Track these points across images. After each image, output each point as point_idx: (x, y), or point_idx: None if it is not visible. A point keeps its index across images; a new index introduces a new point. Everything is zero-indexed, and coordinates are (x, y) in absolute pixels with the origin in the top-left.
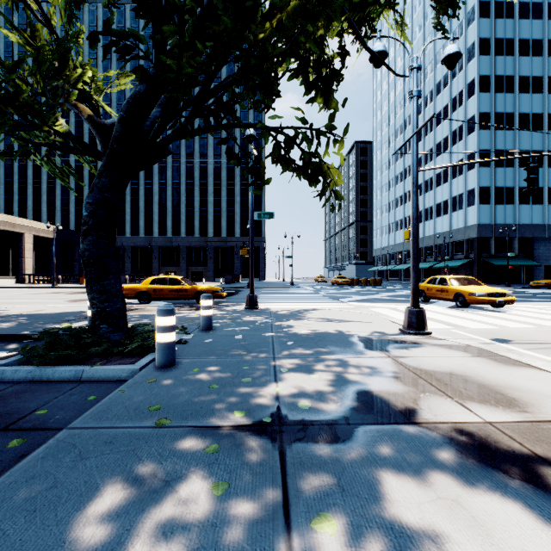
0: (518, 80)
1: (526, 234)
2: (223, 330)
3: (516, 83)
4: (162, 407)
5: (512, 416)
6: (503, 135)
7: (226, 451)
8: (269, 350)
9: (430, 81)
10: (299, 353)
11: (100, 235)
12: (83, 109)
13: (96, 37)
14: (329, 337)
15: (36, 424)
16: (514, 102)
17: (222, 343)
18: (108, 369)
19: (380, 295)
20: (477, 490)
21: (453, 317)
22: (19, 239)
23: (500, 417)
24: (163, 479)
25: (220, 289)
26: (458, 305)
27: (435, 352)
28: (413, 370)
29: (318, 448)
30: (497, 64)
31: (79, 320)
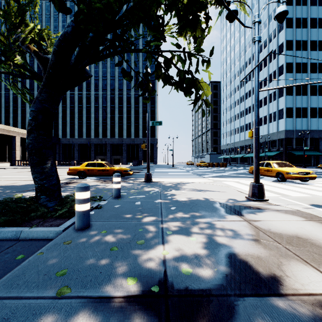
0: (310, 43)
1: (314, 136)
2: (128, 197)
3: (308, 45)
4: (68, 272)
5: None
6: (300, 76)
7: None
8: (158, 214)
9: None
10: (179, 217)
11: (40, 133)
12: (32, 48)
13: None
14: (199, 204)
15: None
16: (307, 56)
17: (126, 208)
18: (39, 231)
19: (227, 173)
20: None
21: (278, 188)
22: (12, 140)
23: None
24: None
25: (129, 169)
26: (279, 179)
27: (277, 216)
28: (267, 233)
29: None
30: (297, 33)
31: None
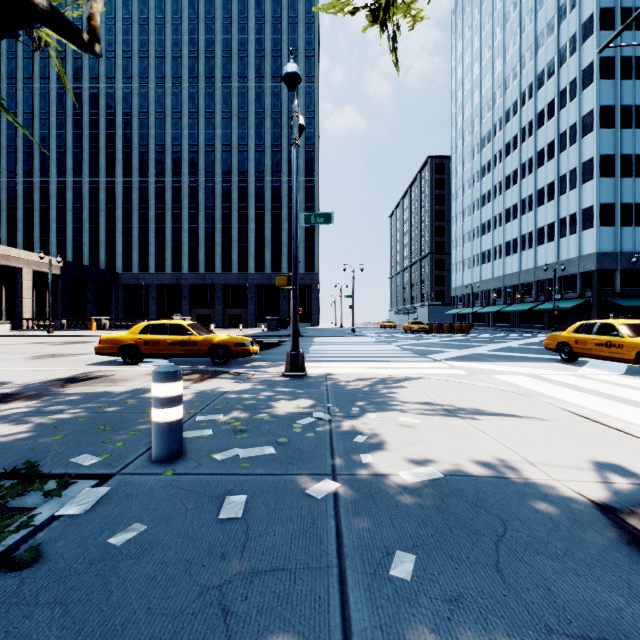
0: None
1: None
2: (208, 458)
3: None
4: None
5: None
6: (631, 135)
7: None
8: None
9: (528, 72)
10: None
11: None
12: None
13: None
14: (516, 517)
15: None
16: None
17: (159, 559)
18: None
19: (485, 349)
20: None
21: None
22: (15, 275)
23: None
24: None
25: (249, 341)
26: None
27: None
28: None
29: None
30: (623, 41)
31: None
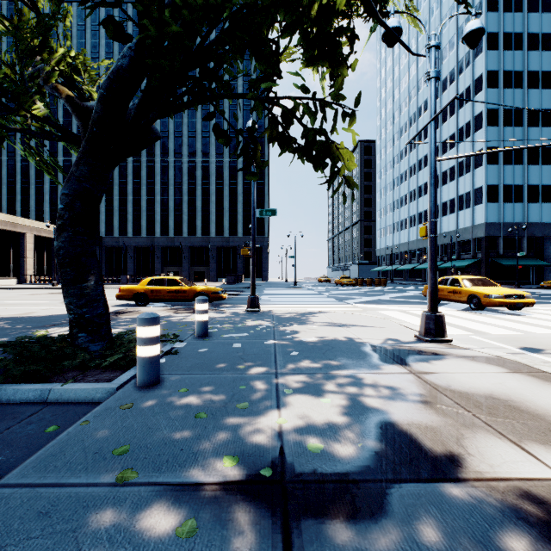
0: (527, 75)
1: (535, 233)
2: (220, 336)
3: (525, 79)
4: (131, 449)
5: None
6: (511, 132)
7: (206, 534)
8: (270, 363)
9: None
10: (305, 367)
11: (77, 231)
12: (63, 91)
13: None
14: (338, 346)
15: None
16: (523, 97)
17: (218, 353)
18: (79, 389)
19: (387, 296)
20: None
21: (469, 321)
22: (20, 239)
23: None
24: None
25: (221, 290)
26: (472, 307)
27: (463, 366)
28: (444, 392)
29: (339, 528)
30: (505, 59)
31: (67, 325)
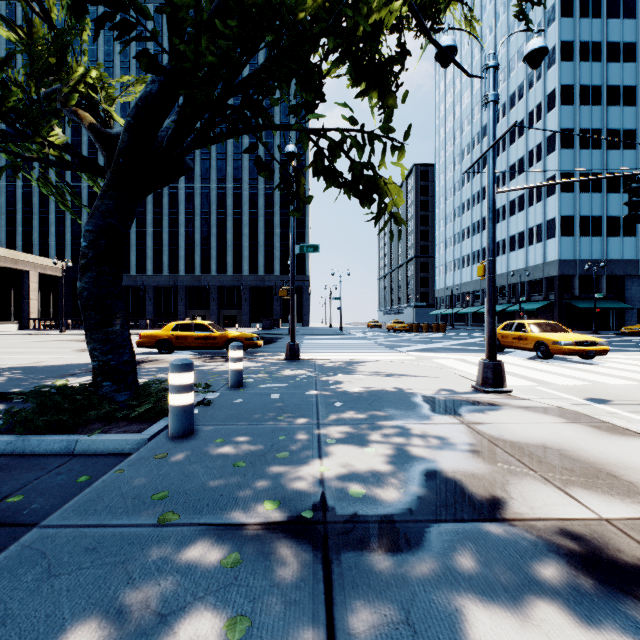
0: (607, 90)
1: (616, 272)
2: (256, 387)
3: (604, 94)
4: (170, 495)
5: (635, 509)
6: (588, 155)
7: (250, 564)
8: (312, 414)
9: (502, 92)
10: (349, 418)
11: (102, 271)
12: (83, 117)
13: (83, 7)
14: (386, 397)
15: (4, 516)
16: (602, 116)
17: (254, 404)
18: (108, 440)
19: (445, 344)
20: (608, 632)
21: (535, 370)
22: (22, 278)
23: (619, 510)
24: (157, 611)
25: (256, 337)
26: (539, 355)
27: (519, 417)
28: (495, 442)
29: (377, 559)
30: (581, 71)
31: (84, 374)
